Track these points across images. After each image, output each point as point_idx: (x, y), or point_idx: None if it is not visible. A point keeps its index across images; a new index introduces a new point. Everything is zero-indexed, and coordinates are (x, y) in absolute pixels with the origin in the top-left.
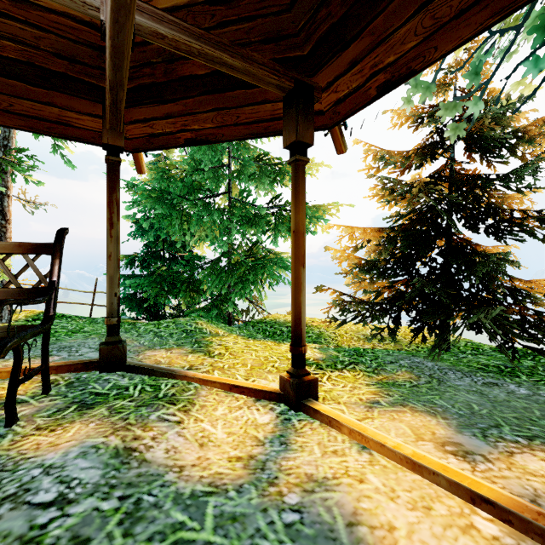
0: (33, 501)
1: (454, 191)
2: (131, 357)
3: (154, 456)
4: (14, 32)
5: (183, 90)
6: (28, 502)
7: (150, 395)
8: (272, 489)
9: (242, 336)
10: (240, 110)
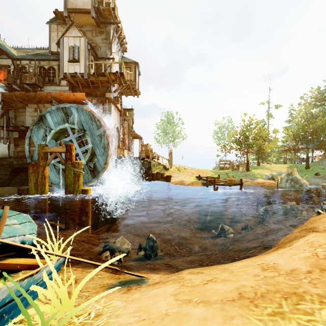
0: None
1: None
2: None
3: None
4: None
5: None
6: None
7: None
8: None
9: None
10: None
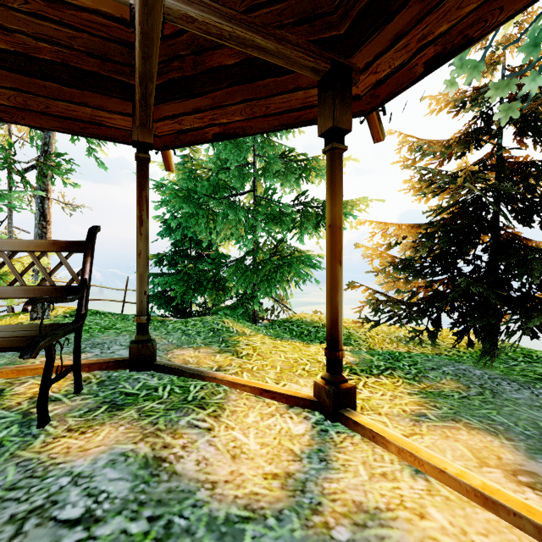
0: (59, 517)
1: (501, 181)
2: (160, 355)
3: (184, 467)
4: (49, 34)
5: (211, 83)
6: (54, 518)
7: (179, 397)
8: (317, 518)
9: (269, 336)
10: (270, 100)
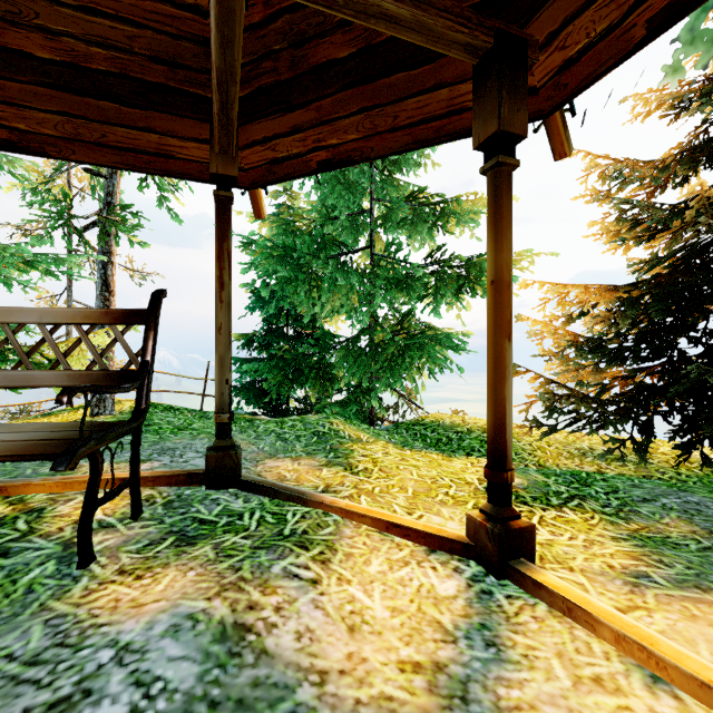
0: None
1: None
2: (247, 467)
3: (279, 643)
4: (103, 34)
5: (316, 87)
6: None
7: (272, 530)
8: None
9: (393, 444)
10: (399, 105)
